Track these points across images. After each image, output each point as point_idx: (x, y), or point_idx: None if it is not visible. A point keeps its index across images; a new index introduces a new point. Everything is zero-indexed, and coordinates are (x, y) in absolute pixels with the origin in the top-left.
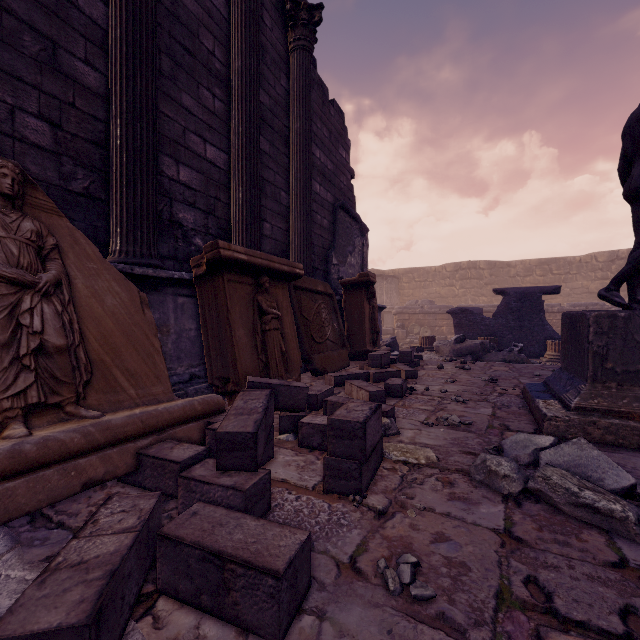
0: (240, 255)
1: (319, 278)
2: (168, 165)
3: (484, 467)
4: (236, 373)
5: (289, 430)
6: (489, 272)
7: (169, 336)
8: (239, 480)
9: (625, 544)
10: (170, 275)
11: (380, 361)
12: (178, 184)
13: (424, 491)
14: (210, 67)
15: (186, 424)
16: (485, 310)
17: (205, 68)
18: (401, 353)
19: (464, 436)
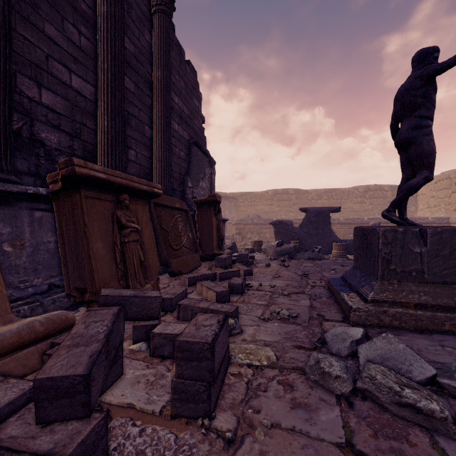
0: (98, 173)
1: (177, 197)
2: (28, 86)
3: (318, 368)
4: (93, 284)
5: (142, 339)
6: (295, 196)
7: (23, 249)
8: (62, 438)
9: (445, 442)
10: (23, 190)
11: (225, 263)
12: (40, 106)
13: (269, 400)
14: (76, 6)
15: (21, 350)
16: (293, 222)
17: (70, 5)
18: (240, 255)
19: (294, 329)
